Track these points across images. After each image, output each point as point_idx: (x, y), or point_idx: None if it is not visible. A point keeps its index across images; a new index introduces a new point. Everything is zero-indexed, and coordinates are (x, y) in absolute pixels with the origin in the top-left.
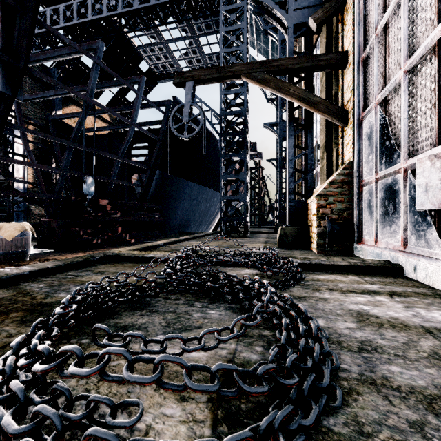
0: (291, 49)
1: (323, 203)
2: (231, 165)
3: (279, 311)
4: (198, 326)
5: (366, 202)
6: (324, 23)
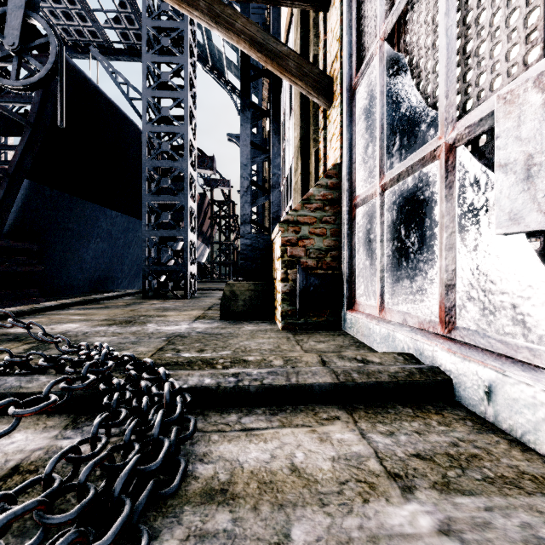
0: None
1: (292, 237)
2: (163, 179)
3: None
4: None
5: (363, 236)
6: None
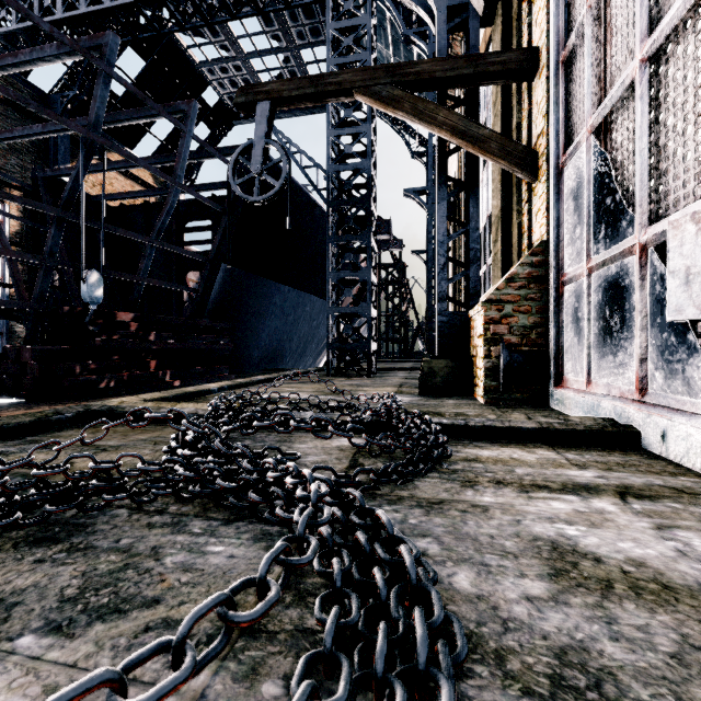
0: (442, 50)
1: (495, 316)
2: (346, 254)
3: (336, 576)
4: (151, 600)
5: (571, 313)
6: (497, 0)
